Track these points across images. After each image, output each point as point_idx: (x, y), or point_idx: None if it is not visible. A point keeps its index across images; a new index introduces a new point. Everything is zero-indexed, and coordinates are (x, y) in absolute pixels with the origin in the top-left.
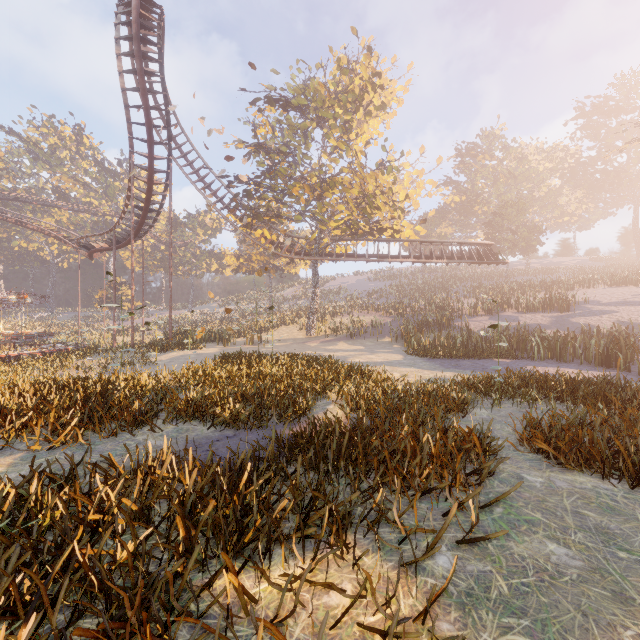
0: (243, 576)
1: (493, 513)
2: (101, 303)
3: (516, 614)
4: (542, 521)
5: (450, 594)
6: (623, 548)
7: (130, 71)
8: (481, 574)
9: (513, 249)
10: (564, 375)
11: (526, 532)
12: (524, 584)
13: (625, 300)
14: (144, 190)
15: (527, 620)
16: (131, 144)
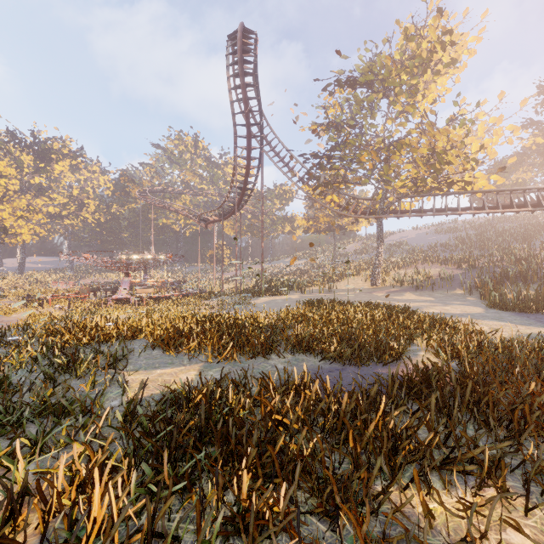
0: (408, 492)
1: None
2: (210, 260)
3: None
4: None
5: None
6: None
7: (236, 87)
8: None
9: None
10: None
11: None
12: None
13: None
14: (243, 174)
15: None
16: (235, 141)
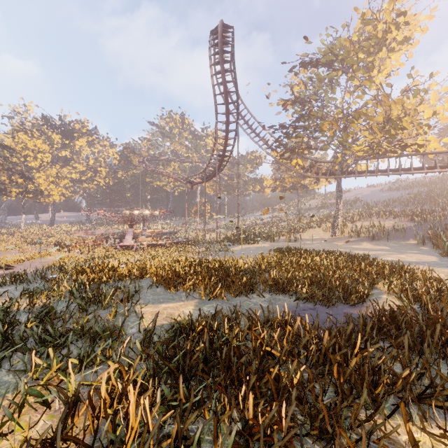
0: (390, 421)
1: None
2: (194, 214)
3: None
4: None
5: None
6: None
7: (217, 73)
8: None
9: None
10: None
11: None
12: None
13: None
14: (222, 144)
15: None
16: (216, 117)
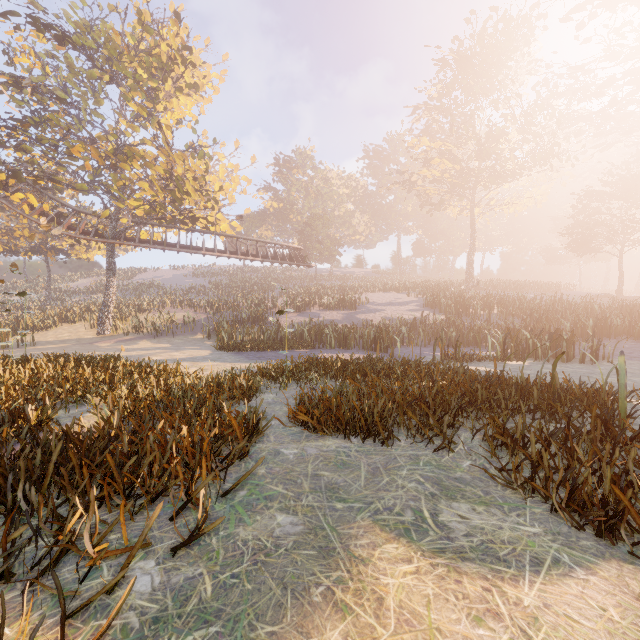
0: None
1: (235, 499)
2: None
3: (208, 622)
4: (281, 493)
5: (128, 632)
6: (342, 499)
7: None
8: (187, 582)
9: (320, 257)
10: (342, 357)
11: (261, 510)
12: (234, 575)
13: (390, 302)
14: None
15: (219, 624)
16: None
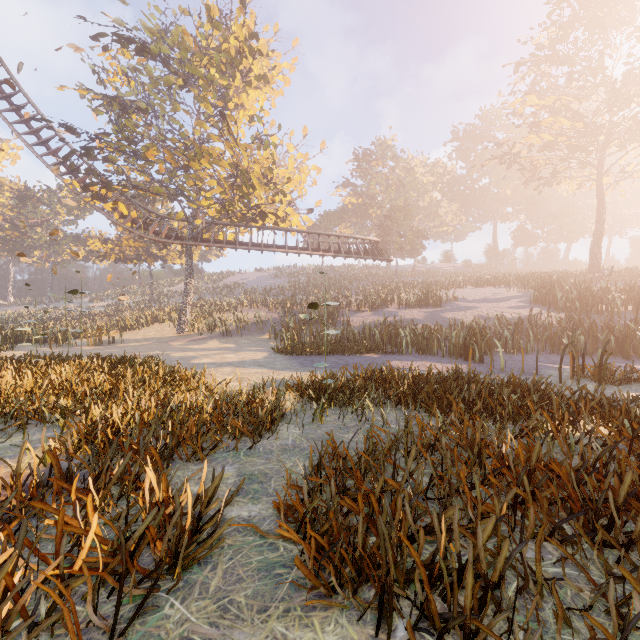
0: None
1: None
2: None
3: None
4: None
5: None
6: None
7: None
8: None
9: (401, 251)
10: (415, 370)
11: None
12: None
13: (485, 298)
14: None
15: None
16: None
